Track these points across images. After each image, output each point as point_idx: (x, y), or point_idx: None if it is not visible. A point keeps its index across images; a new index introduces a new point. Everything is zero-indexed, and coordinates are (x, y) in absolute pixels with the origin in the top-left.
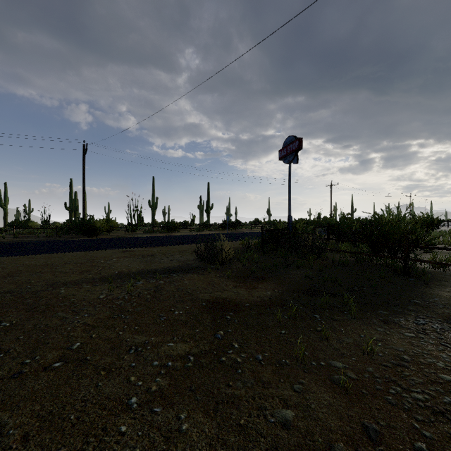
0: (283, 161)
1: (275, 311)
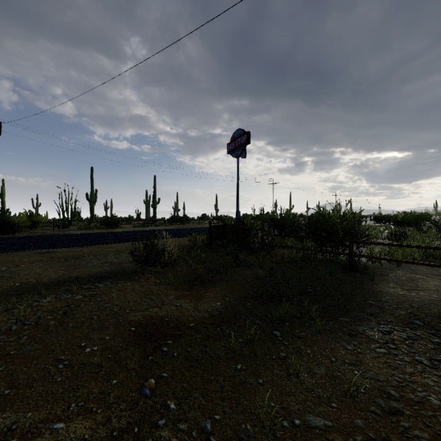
0: (231, 154)
1: (227, 331)
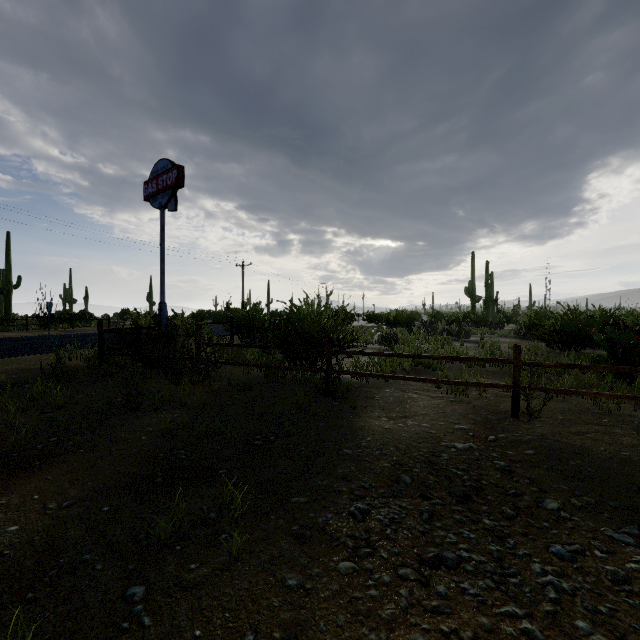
0: (151, 202)
1: None
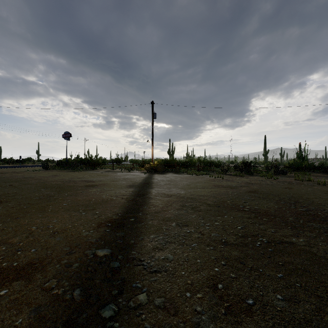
0: (64, 138)
1: (70, 171)
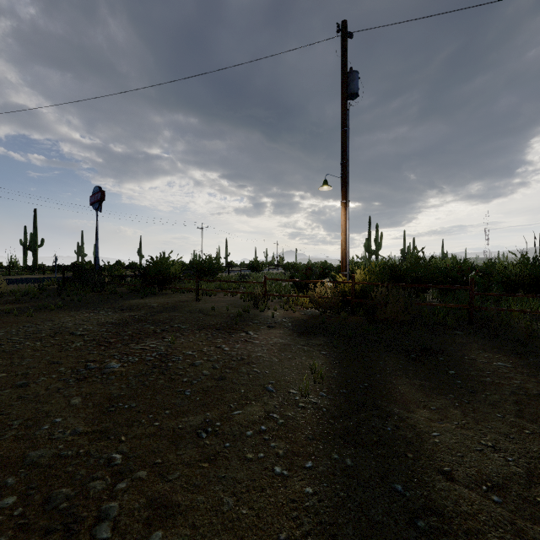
0: (93, 207)
1: (2, 312)
